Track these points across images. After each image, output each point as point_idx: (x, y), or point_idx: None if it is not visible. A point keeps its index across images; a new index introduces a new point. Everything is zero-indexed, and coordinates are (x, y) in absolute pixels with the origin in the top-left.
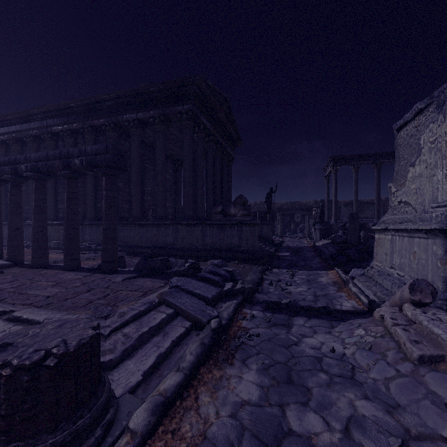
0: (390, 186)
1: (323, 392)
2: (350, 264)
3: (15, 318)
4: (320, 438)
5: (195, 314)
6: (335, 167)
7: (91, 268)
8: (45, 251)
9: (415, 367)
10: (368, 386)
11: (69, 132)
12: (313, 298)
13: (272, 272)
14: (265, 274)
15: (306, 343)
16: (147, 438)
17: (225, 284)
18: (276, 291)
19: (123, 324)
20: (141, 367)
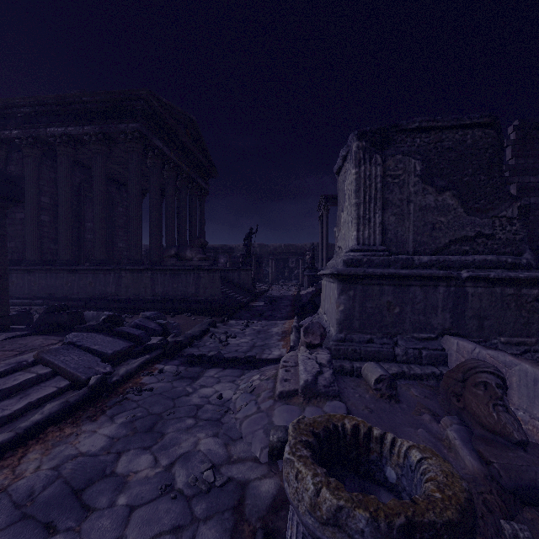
0: (335, 230)
1: (176, 436)
2: (315, 312)
3: None
4: (139, 474)
5: (75, 372)
6: (326, 207)
7: None
8: None
9: (273, 403)
10: (227, 425)
11: None
12: (248, 349)
13: (226, 324)
14: (214, 326)
15: (199, 393)
16: None
17: (150, 339)
18: (213, 344)
19: None
20: None
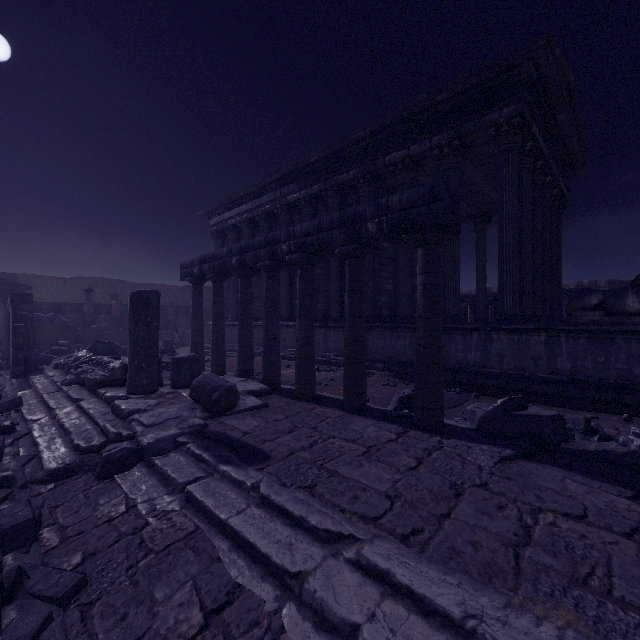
0: None
1: None
2: None
3: (375, 569)
4: None
5: None
6: None
7: (391, 414)
8: (312, 375)
9: None
10: None
11: (308, 199)
12: None
13: None
14: None
15: None
16: None
17: None
18: None
19: None
20: None
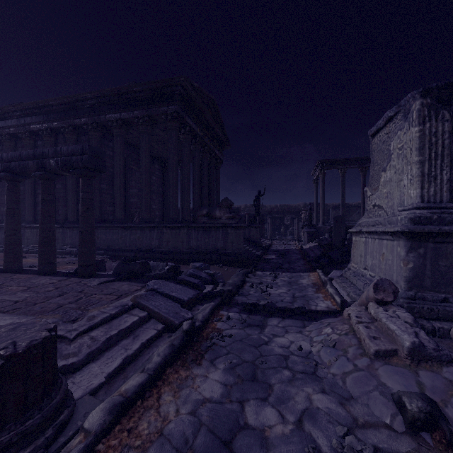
0: (366, 190)
1: (283, 388)
2: (332, 266)
3: None
4: (274, 430)
5: (168, 316)
6: (323, 170)
7: (68, 272)
8: (18, 255)
9: (371, 362)
10: (327, 381)
11: (49, 131)
12: (291, 299)
13: (255, 275)
14: (247, 276)
15: (276, 342)
16: (102, 437)
17: (205, 287)
18: (256, 293)
19: (92, 327)
20: (106, 369)
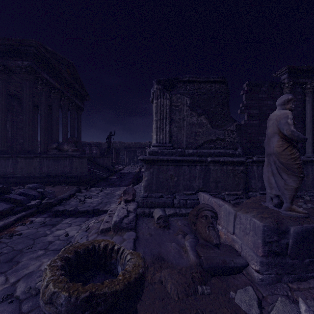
0: (152, 134)
1: (27, 262)
2: None
3: None
4: None
5: None
6: None
7: None
8: None
9: (97, 236)
10: None
11: None
12: (96, 205)
13: (88, 190)
14: (79, 192)
15: (54, 234)
16: None
17: (30, 202)
18: (75, 203)
19: None
20: None
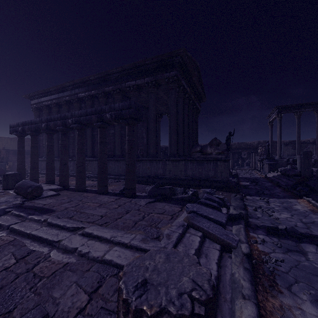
0: None
1: None
2: (313, 194)
3: (88, 233)
4: None
5: (224, 238)
6: (280, 114)
7: (117, 193)
8: (84, 180)
9: None
10: None
11: (89, 97)
12: (304, 225)
13: (247, 199)
14: (243, 200)
15: None
16: None
17: (221, 209)
18: (264, 217)
19: (174, 246)
20: None
